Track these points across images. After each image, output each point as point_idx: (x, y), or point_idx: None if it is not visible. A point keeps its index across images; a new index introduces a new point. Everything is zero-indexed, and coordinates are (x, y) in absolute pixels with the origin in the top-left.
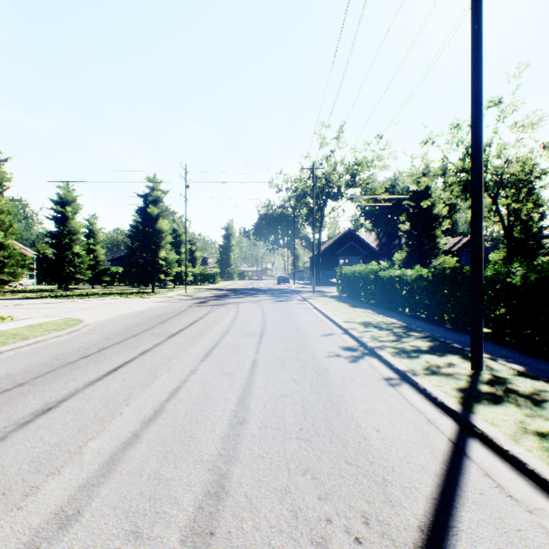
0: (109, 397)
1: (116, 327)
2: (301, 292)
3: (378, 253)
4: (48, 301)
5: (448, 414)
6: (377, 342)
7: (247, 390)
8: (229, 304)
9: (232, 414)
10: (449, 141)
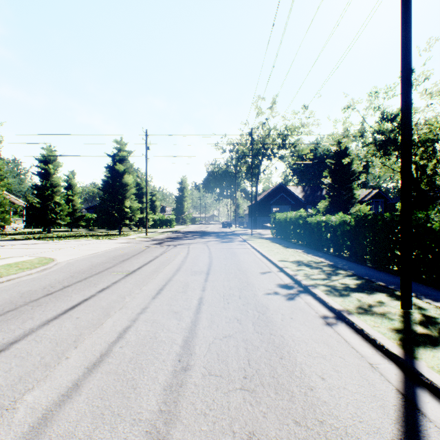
0: (59, 338)
1: (82, 265)
2: (241, 235)
3: (304, 202)
4: (31, 242)
5: (389, 358)
6: (310, 280)
7: (193, 330)
8: (181, 244)
9: (176, 359)
10: (367, 107)
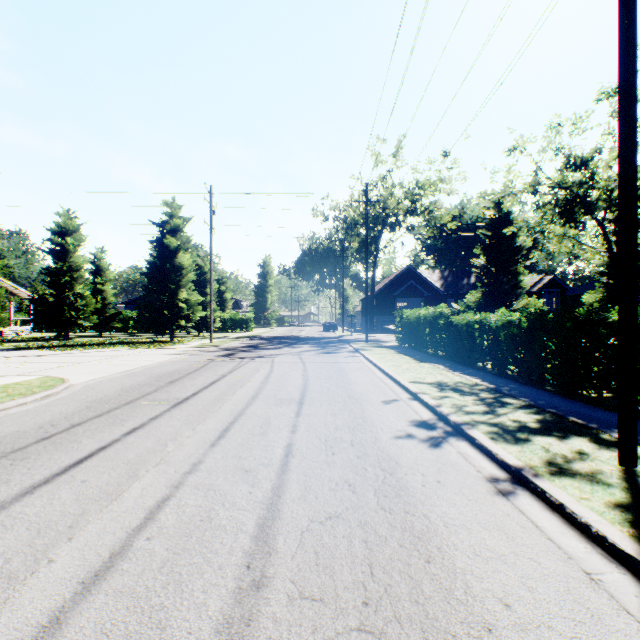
0: (45, 521)
1: (107, 389)
2: (352, 342)
3: (443, 294)
4: (37, 353)
5: (618, 561)
6: (463, 415)
7: (274, 505)
8: (262, 356)
9: (243, 563)
10: (543, 149)
